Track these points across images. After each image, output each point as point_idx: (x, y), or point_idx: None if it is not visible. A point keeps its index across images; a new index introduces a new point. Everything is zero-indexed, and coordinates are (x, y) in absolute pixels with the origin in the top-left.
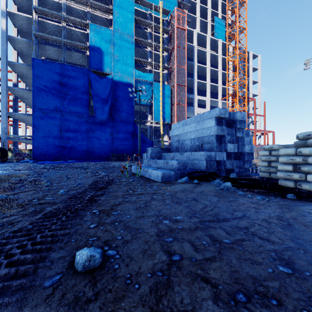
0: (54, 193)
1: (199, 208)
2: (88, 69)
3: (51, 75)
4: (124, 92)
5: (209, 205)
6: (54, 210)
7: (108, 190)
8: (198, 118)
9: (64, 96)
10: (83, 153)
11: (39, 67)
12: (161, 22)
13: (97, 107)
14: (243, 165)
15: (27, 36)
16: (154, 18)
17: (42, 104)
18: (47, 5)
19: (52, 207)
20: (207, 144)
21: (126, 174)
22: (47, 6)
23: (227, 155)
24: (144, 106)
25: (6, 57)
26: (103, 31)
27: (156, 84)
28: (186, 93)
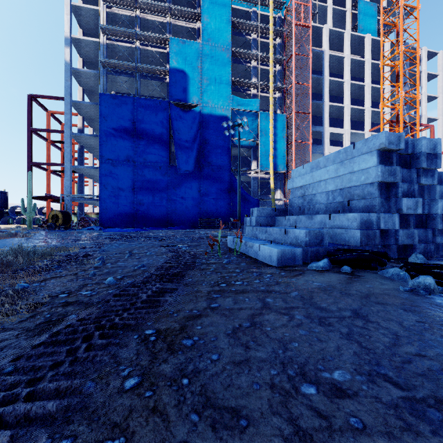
0: (99, 281)
1: (382, 346)
2: (168, 102)
3: (121, 114)
4: (217, 129)
5: (404, 338)
6: (78, 323)
7: (185, 280)
8: (342, 154)
9: (137, 140)
10: (162, 217)
11: (107, 104)
12: (271, 20)
13: (180, 153)
14: (433, 237)
15: (94, 67)
16: (260, 17)
17: (111, 152)
18: (117, 22)
19: (78, 315)
20: (361, 200)
21: (217, 250)
22: (117, 24)
23: (401, 220)
24: (245, 148)
25: (70, 96)
26: (187, 47)
27: (263, 114)
28: (311, 125)
